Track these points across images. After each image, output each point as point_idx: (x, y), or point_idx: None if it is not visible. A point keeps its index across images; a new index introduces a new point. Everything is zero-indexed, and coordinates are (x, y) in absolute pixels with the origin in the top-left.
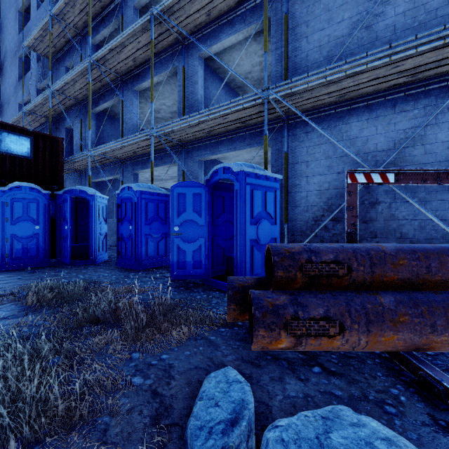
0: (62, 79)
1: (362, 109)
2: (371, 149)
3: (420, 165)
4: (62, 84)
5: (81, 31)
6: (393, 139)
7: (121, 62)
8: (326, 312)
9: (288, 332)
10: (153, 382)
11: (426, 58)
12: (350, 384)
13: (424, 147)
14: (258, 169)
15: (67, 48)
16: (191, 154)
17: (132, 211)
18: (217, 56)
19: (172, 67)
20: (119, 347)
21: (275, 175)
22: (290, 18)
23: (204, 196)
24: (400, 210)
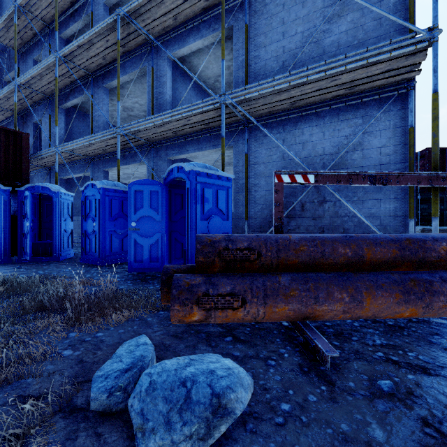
0: (27, 73)
1: (312, 116)
2: (319, 152)
3: (359, 168)
4: (28, 78)
5: (50, 24)
6: (338, 144)
7: (89, 59)
8: (232, 289)
9: (199, 306)
10: (81, 353)
11: (358, 74)
12: (250, 347)
13: (362, 152)
14: (211, 169)
15: (35, 40)
16: (160, 153)
17: (96, 208)
18: (187, 58)
19: (141, 67)
20: (58, 328)
21: (227, 174)
22: (250, 28)
23: (161, 193)
24: (343, 208)
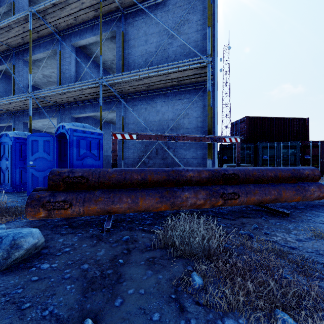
0: None
1: (162, 95)
2: (166, 118)
3: (187, 129)
4: None
5: None
6: (176, 114)
7: (10, 38)
8: (65, 198)
9: (43, 208)
10: None
11: (179, 74)
12: (74, 229)
13: (188, 119)
14: (87, 127)
15: None
16: (66, 112)
17: (9, 151)
18: (88, 46)
19: (53, 49)
20: None
21: (98, 131)
22: (126, 34)
23: (52, 142)
24: (179, 153)
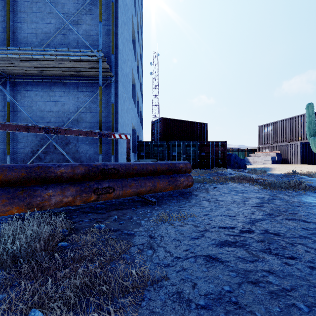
0: None
1: (61, 84)
2: (66, 110)
3: (89, 123)
4: None
5: None
6: (77, 106)
7: None
8: None
9: None
10: None
11: (75, 64)
12: None
13: (91, 114)
14: None
15: None
16: None
17: None
18: None
19: None
20: None
21: None
22: (14, 3)
23: None
24: (81, 148)
